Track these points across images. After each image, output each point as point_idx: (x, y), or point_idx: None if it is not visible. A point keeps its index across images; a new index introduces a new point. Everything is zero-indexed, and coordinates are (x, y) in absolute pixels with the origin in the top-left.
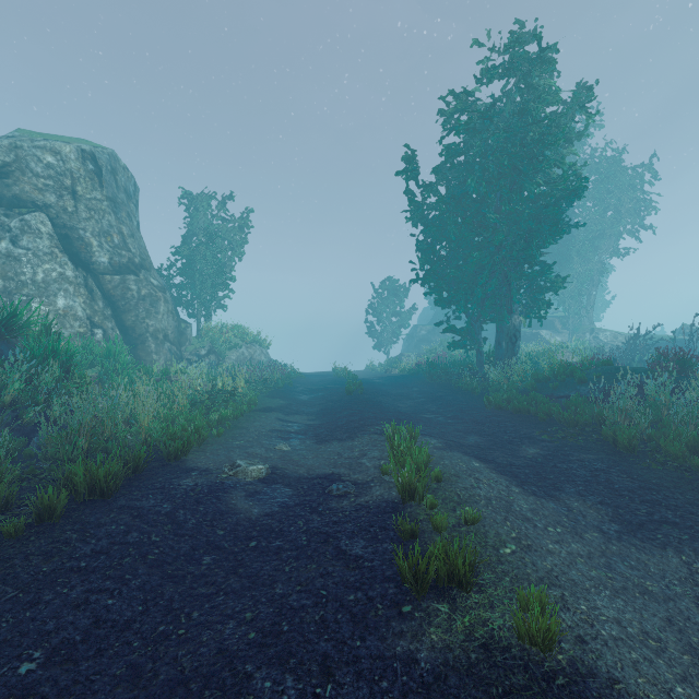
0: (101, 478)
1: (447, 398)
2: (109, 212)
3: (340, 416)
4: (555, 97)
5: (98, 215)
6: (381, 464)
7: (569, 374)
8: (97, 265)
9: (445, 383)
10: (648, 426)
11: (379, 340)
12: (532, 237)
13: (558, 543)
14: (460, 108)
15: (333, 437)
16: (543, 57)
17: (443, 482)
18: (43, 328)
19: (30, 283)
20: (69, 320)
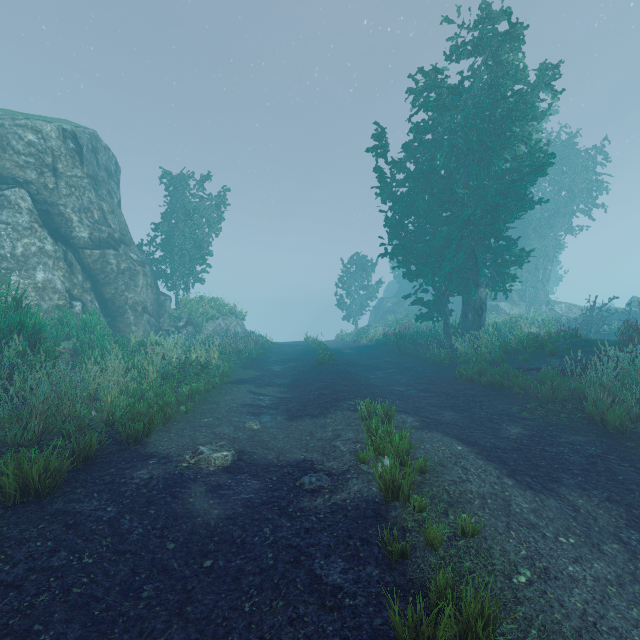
0: (33, 477)
1: (416, 369)
2: (90, 189)
3: (312, 389)
4: (523, 74)
5: (79, 192)
6: (357, 449)
7: (538, 346)
8: (77, 240)
9: (412, 354)
10: (631, 402)
11: (348, 311)
12: (499, 212)
13: (577, 562)
14: (429, 86)
15: (305, 412)
16: (512, 33)
17: (428, 473)
18: (11, 301)
19: (9, 257)
20: (48, 293)
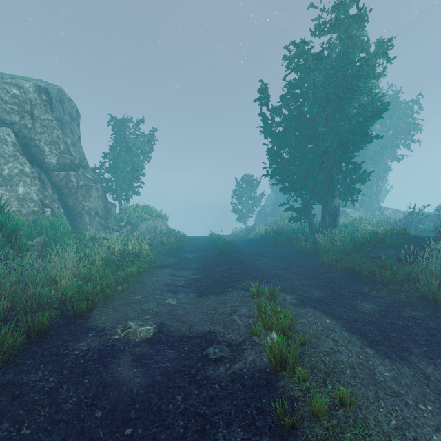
0: None
1: (290, 256)
2: (57, 128)
3: (215, 272)
4: (367, 45)
5: (49, 130)
6: (250, 322)
7: (378, 240)
8: (48, 165)
9: (286, 245)
10: None
11: (240, 215)
12: (348, 144)
13: (439, 430)
14: (298, 54)
15: (210, 291)
16: (360, 14)
17: (306, 344)
18: None
19: None
20: (26, 202)
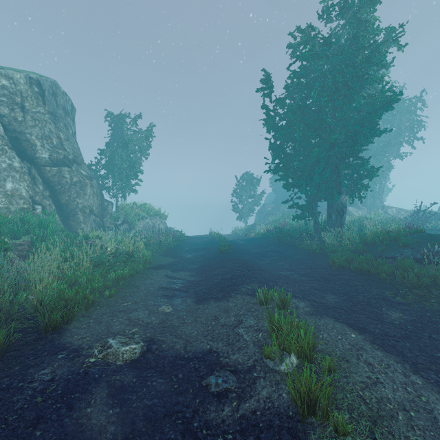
0: None
1: (295, 256)
2: (50, 122)
3: (215, 273)
4: (378, 29)
5: (41, 124)
6: (260, 338)
7: (392, 239)
8: (40, 160)
9: (289, 244)
10: None
11: (240, 213)
12: (357, 137)
13: None
14: (304, 41)
15: (210, 295)
16: None
17: (335, 371)
18: None
19: None
20: (15, 199)
